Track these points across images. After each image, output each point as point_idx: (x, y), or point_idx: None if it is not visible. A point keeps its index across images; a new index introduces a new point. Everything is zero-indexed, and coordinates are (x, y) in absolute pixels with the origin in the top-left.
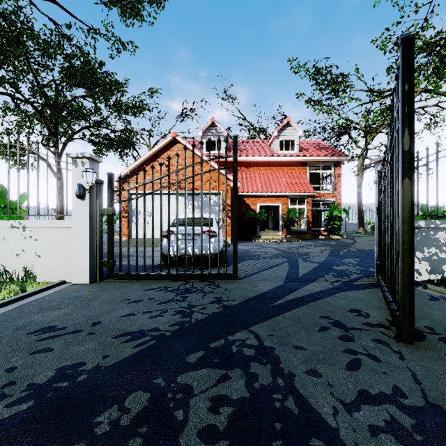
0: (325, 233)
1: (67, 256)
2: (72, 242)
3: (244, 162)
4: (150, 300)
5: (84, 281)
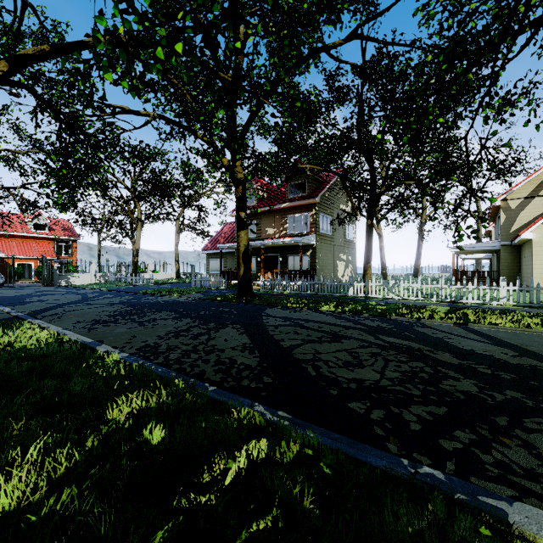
0: None
1: None
2: None
3: (4, 234)
4: None
5: None
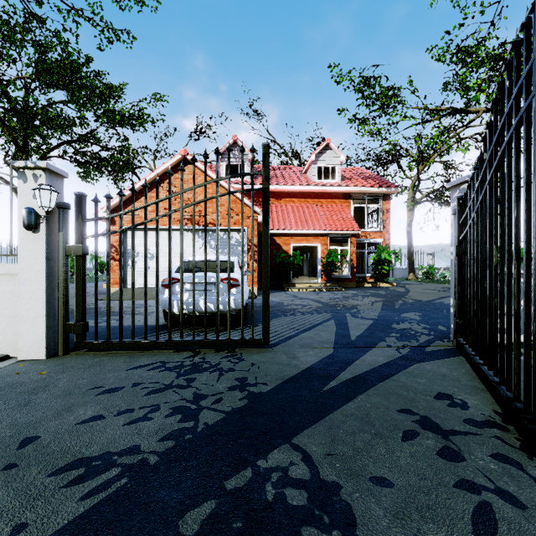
0: (371, 280)
1: (11, 317)
2: (18, 296)
3: (274, 192)
4: (135, 388)
5: (38, 355)
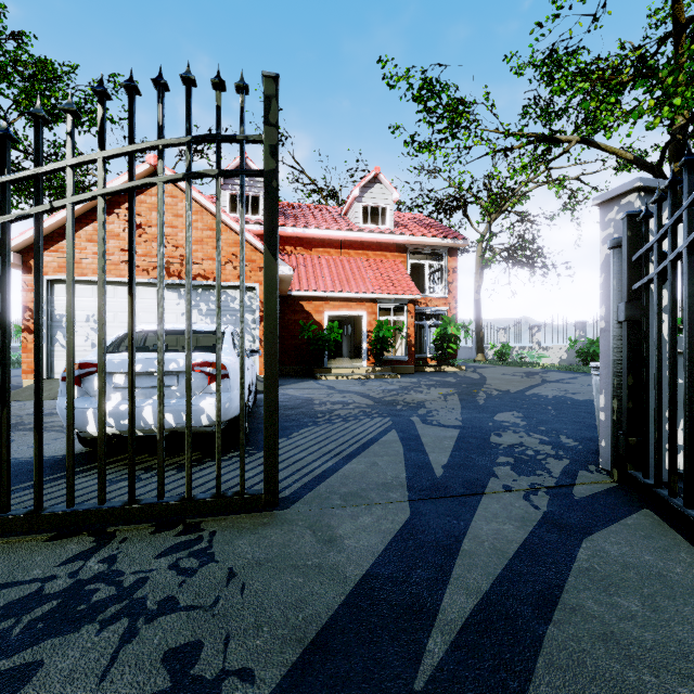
0: (433, 363)
1: None
2: None
3: (301, 239)
4: None
5: None
